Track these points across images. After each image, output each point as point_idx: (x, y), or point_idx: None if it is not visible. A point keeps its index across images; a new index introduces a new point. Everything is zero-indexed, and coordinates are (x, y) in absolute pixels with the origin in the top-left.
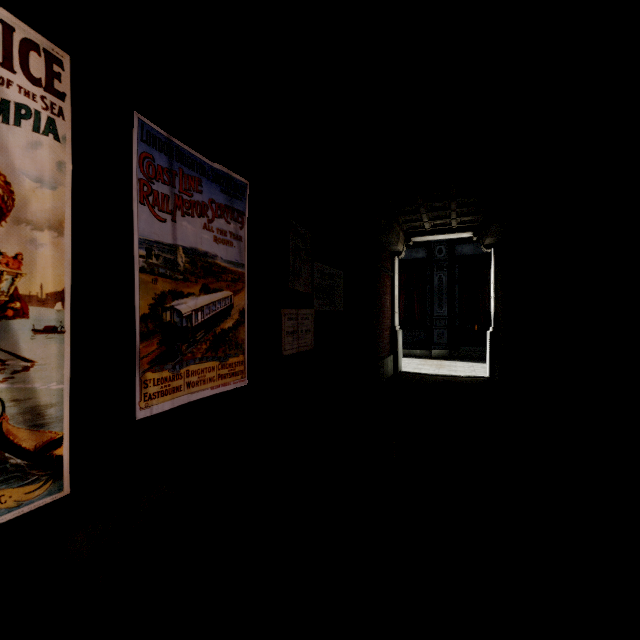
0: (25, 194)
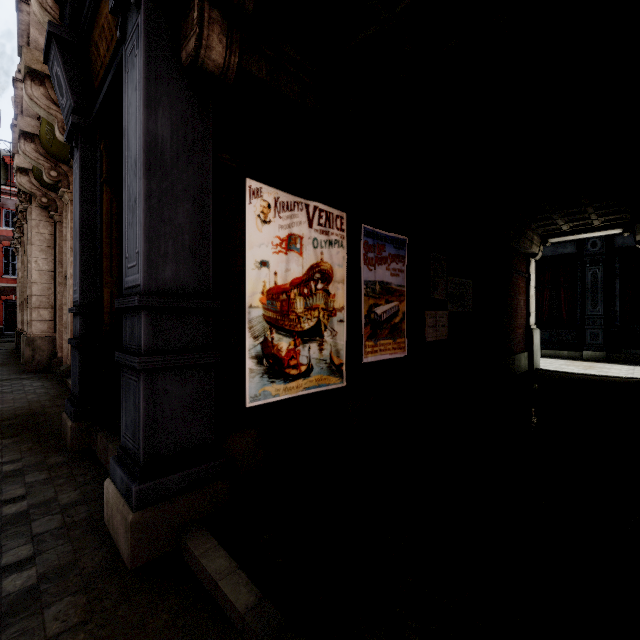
0: (336, 271)
